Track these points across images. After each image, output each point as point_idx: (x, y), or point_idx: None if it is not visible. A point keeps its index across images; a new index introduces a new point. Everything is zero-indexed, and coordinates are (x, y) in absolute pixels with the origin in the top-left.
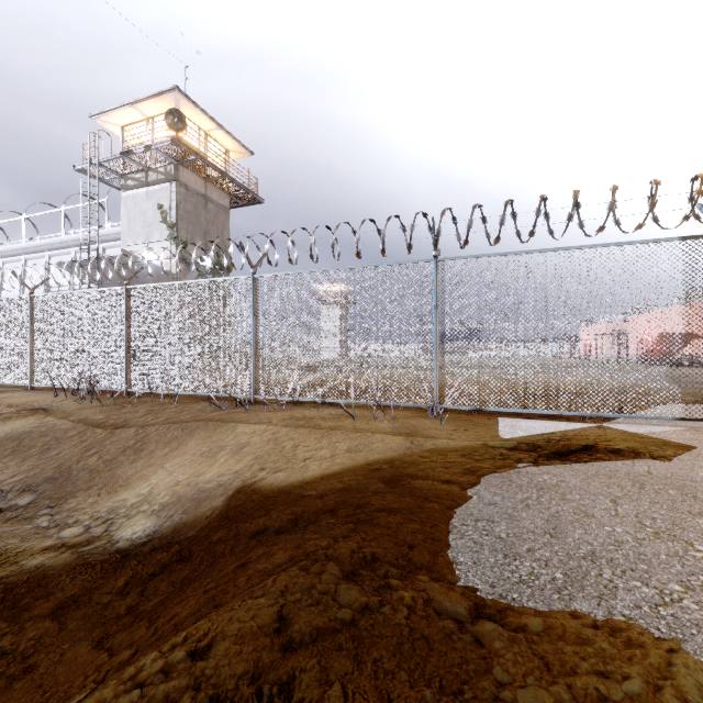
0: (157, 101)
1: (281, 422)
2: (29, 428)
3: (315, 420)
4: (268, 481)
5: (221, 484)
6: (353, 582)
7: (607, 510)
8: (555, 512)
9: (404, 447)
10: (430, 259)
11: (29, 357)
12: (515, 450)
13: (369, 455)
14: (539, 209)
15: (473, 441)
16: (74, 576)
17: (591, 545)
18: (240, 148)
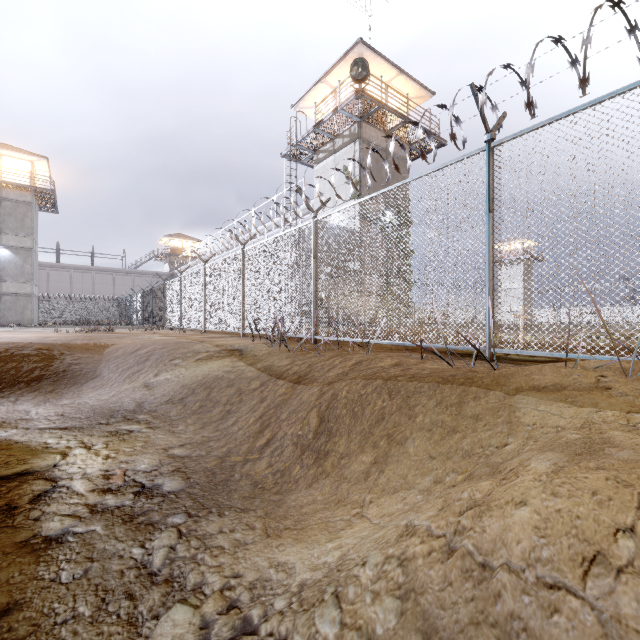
0: (343, 65)
1: None
2: (221, 370)
3: None
4: None
5: None
6: None
7: None
8: None
9: None
10: None
11: (241, 306)
12: None
13: None
14: None
15: None
16: None
17: None
18: (420, 92)
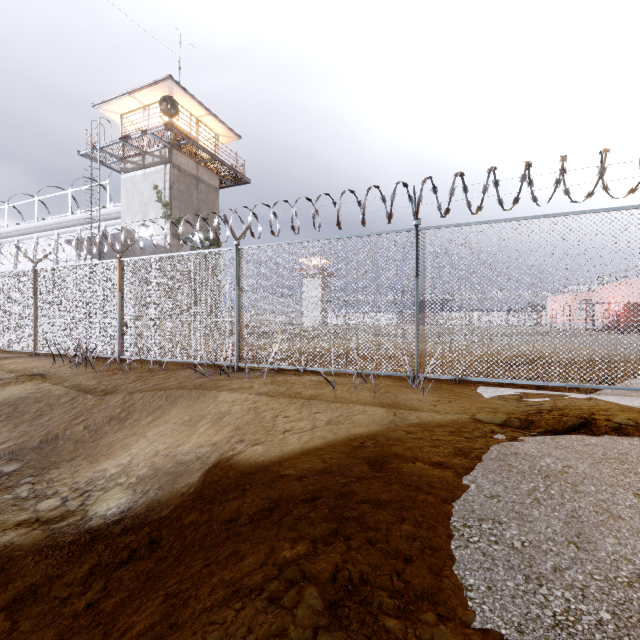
0: (153, 90)
1: (262, 390)
2: (25, 394)
3: (296, 388)
4: (246, 456)
5: (199, 457)
6: (337, 623)
7: (634, 508)
8: (572, 510)
9: (387, 420)
10: (410, 229)
11: (33, 326)
12: (507, 426)
13: (351, 429)
14: (525, 175)
15: (459, 414)
16: (39, 559)
17: (632, 563)
18: (228, 133)
